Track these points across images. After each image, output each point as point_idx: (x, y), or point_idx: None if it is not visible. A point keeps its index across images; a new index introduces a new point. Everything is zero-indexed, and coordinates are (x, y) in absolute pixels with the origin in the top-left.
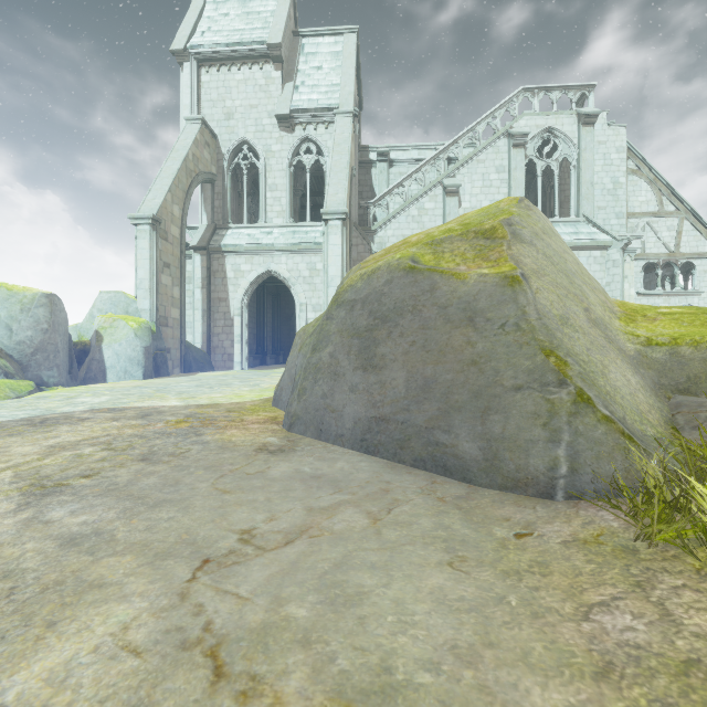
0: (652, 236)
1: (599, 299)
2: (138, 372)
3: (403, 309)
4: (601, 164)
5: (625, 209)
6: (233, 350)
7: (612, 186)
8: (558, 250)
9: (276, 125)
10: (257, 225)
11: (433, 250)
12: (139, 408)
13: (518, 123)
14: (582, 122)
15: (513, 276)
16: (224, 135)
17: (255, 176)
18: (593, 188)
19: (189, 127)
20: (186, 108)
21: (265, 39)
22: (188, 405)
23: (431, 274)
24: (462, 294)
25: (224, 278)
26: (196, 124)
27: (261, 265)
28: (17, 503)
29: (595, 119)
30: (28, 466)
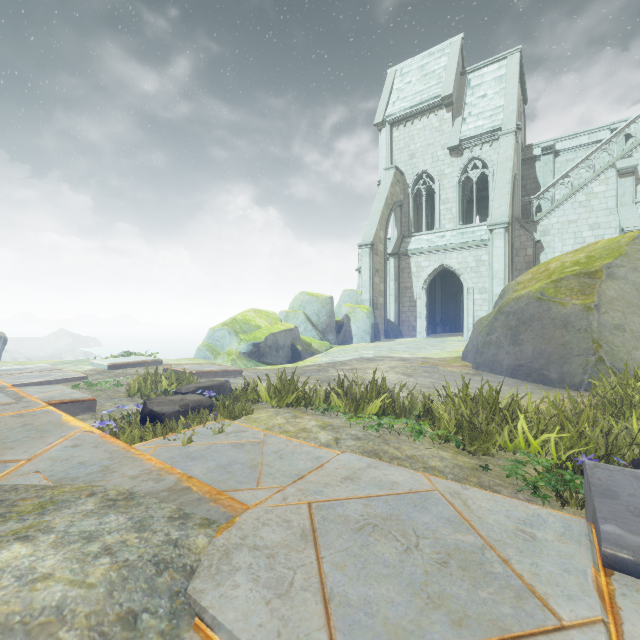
0: None
1: None
2: (368, 338)
3: (533, 319)
4: None
5: None
6: (416, 323)
7: None
8: None
9: (448, 154)
10: (433, 232)
11: (555, 285)
12: (396, 357)
13: None
14: None
15: (589, 307)
16: (409, 170)
17: (429, 190)
18: None
19: (387, 174)
20: (383, 160)
21: (439, 93)
22: (417, 357)
23: (549, 302)
24: (563, 313)
25: (409, 273)
26: (391, 171)
27: (436, 261)
28: (406, 376)
29: None
30: (392, 370)
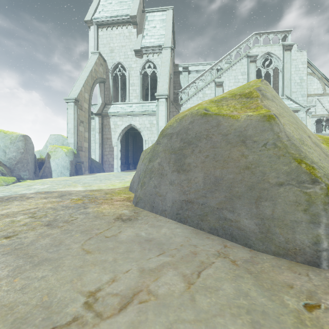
0: (320, 106)
1: (310, 132)
2: (67, 173)
3: (201, 137)
4: (294, 70)
5: (306, 92)
6: (113, 162)
7: (299, 81)
8: (285, 105)
9: (134, 54)
10: (125, 103)
11: (216, 104)
12: (61, 191)
13: (252, 50)
14: (285, 49)
15: (269, 115)
16: (109, 60)
17: (124, 80)
18: (290, 81)
19: (93, 56)
20: (91, 48)
21: (129, 13)
22: (86, 190)
23: (217, 116)
24: (236, 127)
25: (109, 128)
26: (96, 55)
27: (127, 122)
28: None
29: (292, 47)
30: None
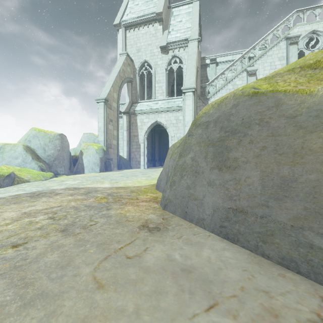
0: None
1: None
2: (97, 169)
3: (250, 123)
4: None
5: None
6: (140, 159)
7: None
8: None
9: (160, 51)
10: (151, 100)
11: (267, 82)
12: (88, 188)
13: (293, 31)
14: None
15: None
16: (136, 60)
17: (150, 78)
18: None
19: (121, 57)
20: (120, 50)
21: (155, 11)
22: (112, 187)
23: (274, 94)
24: (311, 104)
25: (136, 126)
26: (124, 56)
27: (153, 119)
28: None
29: None
30: None
